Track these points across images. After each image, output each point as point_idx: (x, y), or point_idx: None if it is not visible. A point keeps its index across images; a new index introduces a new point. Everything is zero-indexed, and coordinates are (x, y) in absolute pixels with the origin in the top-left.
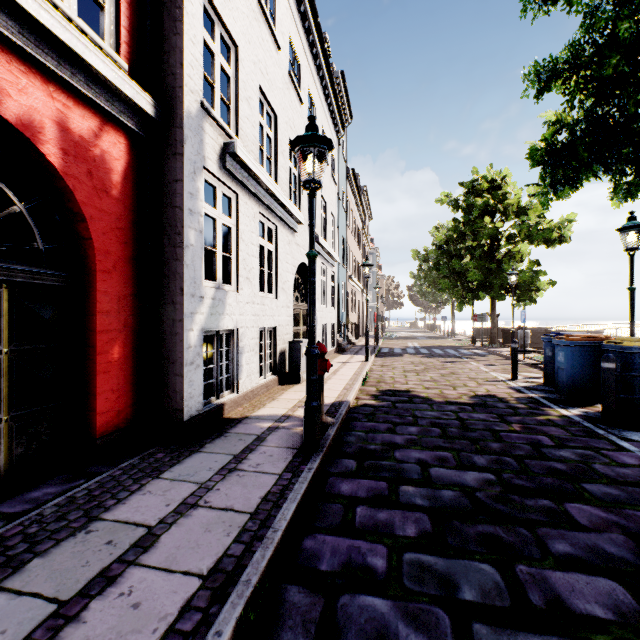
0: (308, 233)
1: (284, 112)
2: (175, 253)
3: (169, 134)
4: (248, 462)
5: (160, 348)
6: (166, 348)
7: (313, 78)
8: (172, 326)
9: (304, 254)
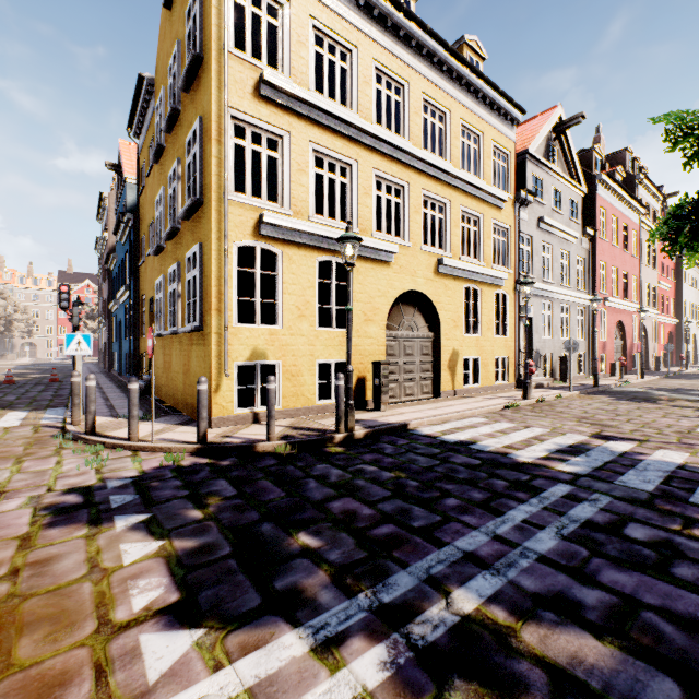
0: (694, 323)
1: (690, 298)
2: (680, 340)
3: (679, 324)
4: (698, 366)
5: (677, 353)
6: (679, 353)
7: (696, 272)
8: (680, 350)
9: (694, 330)
